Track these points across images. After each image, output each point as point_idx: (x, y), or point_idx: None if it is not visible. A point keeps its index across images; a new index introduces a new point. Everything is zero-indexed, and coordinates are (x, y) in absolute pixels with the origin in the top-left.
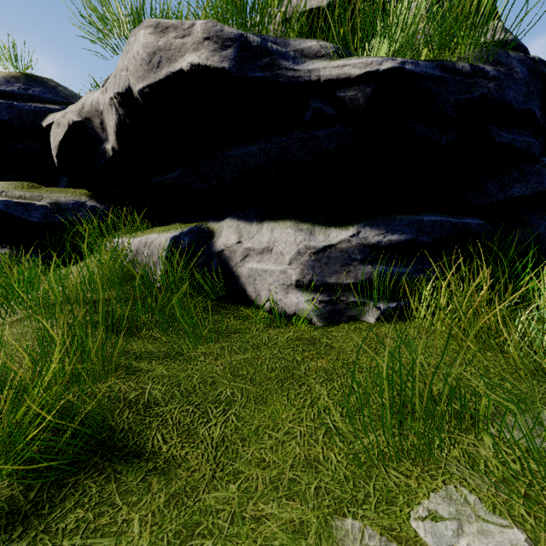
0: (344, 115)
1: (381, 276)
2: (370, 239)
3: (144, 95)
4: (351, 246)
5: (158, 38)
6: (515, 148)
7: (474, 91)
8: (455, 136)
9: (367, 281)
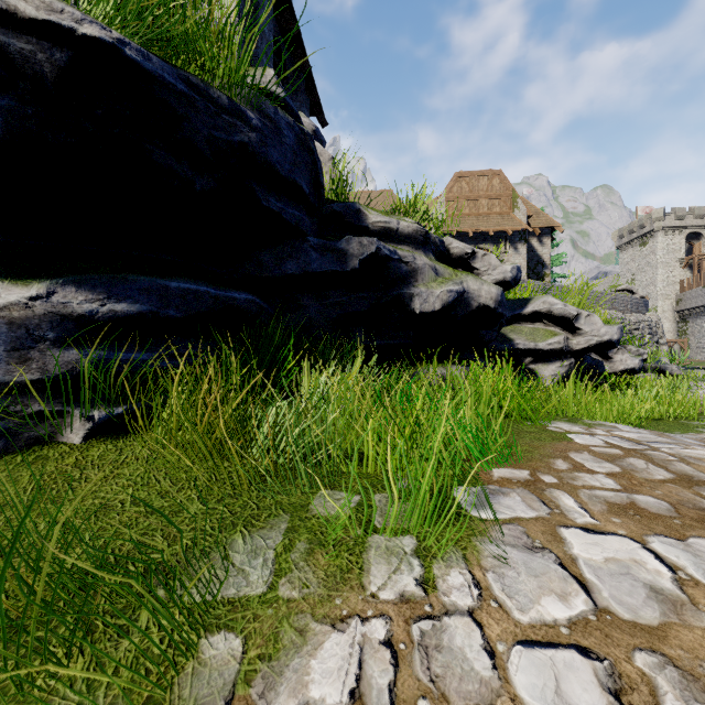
0: (16, 80)
1: (93, 367)
2: (75, 306)
3: None
4: (35, 316)
5: None
6: (285, 220)
7: (234, 134)
8: (214, 183)
9: (60, 376)
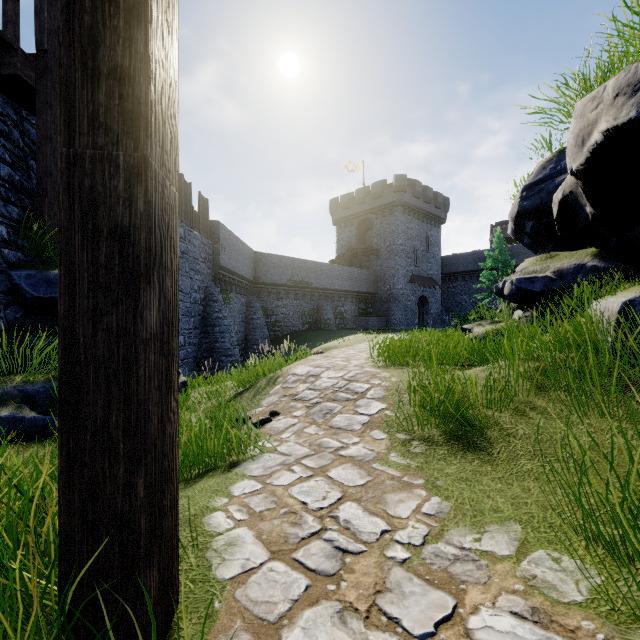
0: None
1: None
2: None
3: (580, 171)
4: None
5: (580, 120)
6: None
7: None
8: None
9: None
